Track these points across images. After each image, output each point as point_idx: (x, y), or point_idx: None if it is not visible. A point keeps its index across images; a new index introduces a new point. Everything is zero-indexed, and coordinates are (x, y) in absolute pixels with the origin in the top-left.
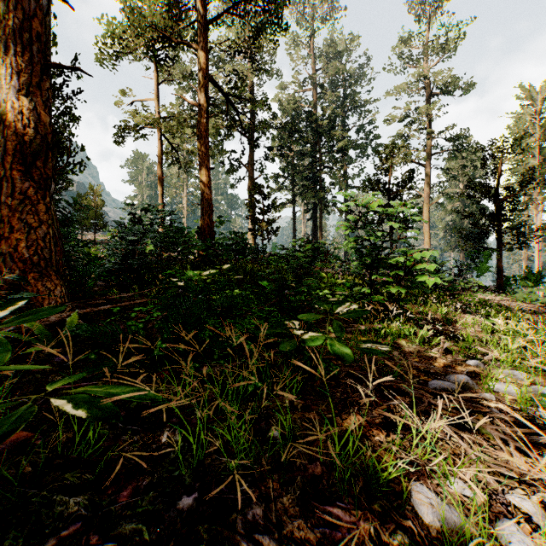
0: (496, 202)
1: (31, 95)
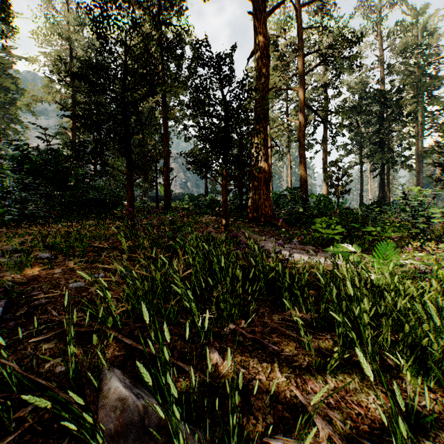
0: None
1: (266, 161)
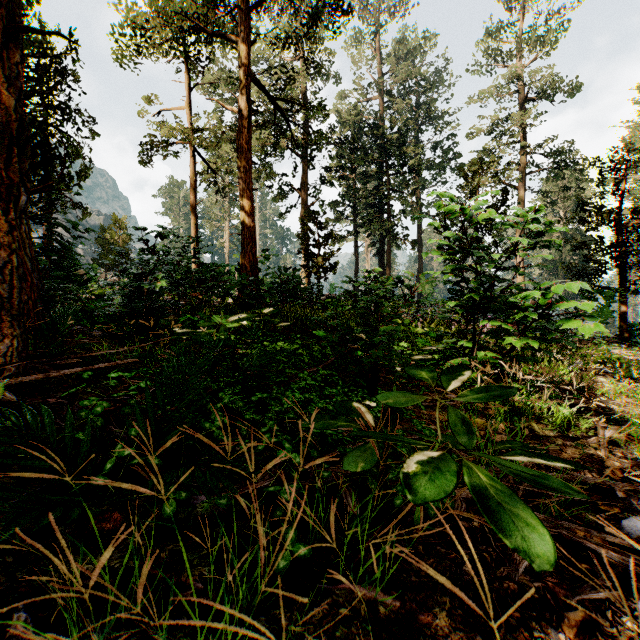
0: (618, 229)
1: None
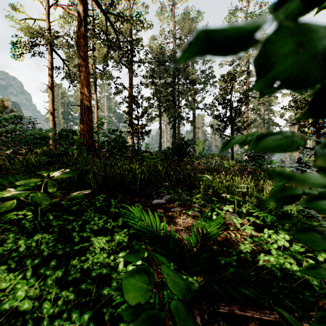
0: None
1: None
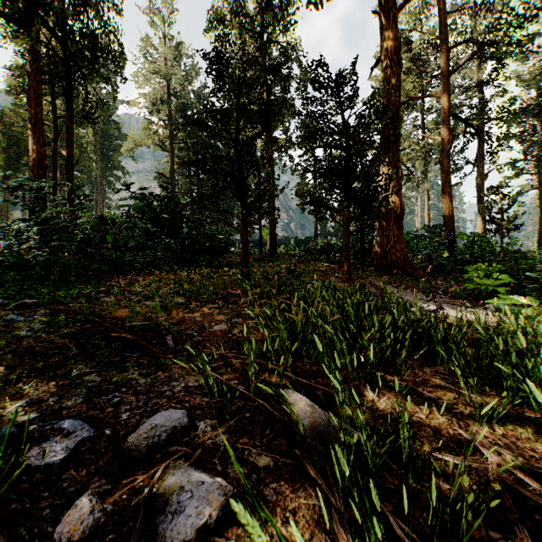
0: None
1: (397, 194)
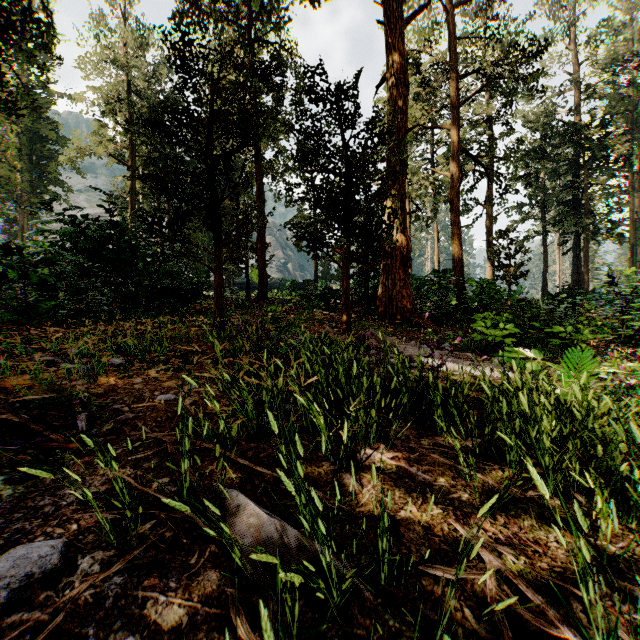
0: None
1: (404, 232)
